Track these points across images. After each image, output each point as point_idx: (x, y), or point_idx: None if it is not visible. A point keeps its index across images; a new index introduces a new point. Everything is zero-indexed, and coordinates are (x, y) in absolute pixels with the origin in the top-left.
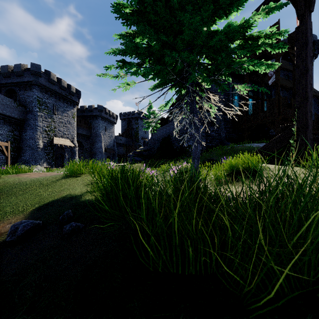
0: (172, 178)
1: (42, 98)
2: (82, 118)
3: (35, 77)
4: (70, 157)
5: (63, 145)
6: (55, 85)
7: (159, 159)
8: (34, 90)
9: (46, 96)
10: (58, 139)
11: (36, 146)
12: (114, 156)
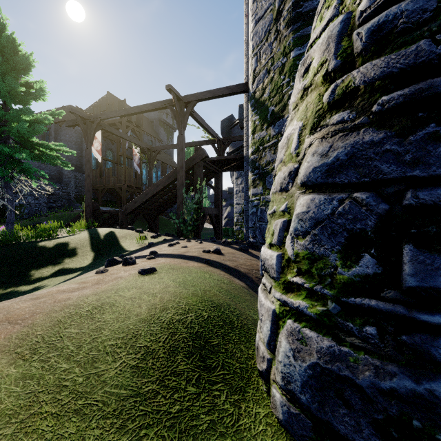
0: None
1: None
2: None
3: None
4: None
5: None
6: None
7: None
8: None
9: None
10: None
11: None
12: None
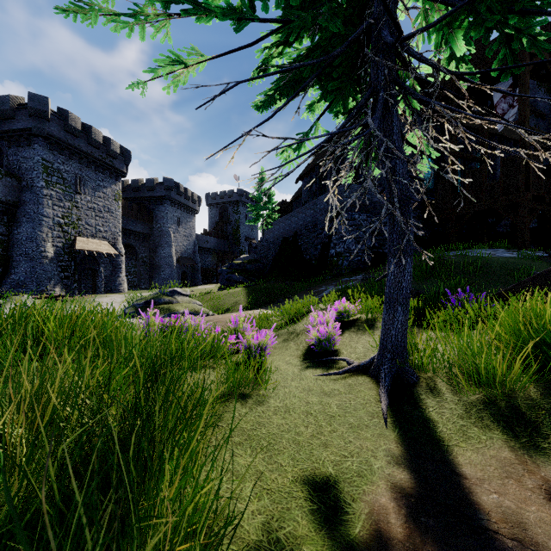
0: (315, 348)
1: (52, 162)
2: (135, 203)
3: (38, 120)
4: (109, 275)
5: (94, 252)
6: (79, 138)
7: (277, 280)
8: (35, 147)
9: (60, 159)
10: (84, 240)
11: (39, 254)
12: (195, 272)
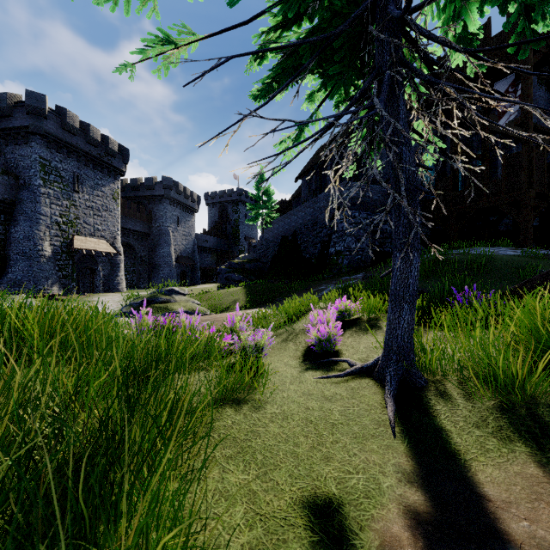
0: (315, 348)
1: (49, 160)
2: (134, 202)
3: (35, 118)
4: (107, 274)
5: (92, 251)
6: (77, 136)
7: (276, 279)
8: (33, 145)
9: (58, 157)
10: (82, 239)
11: (36, 253)
12: (194, 271)
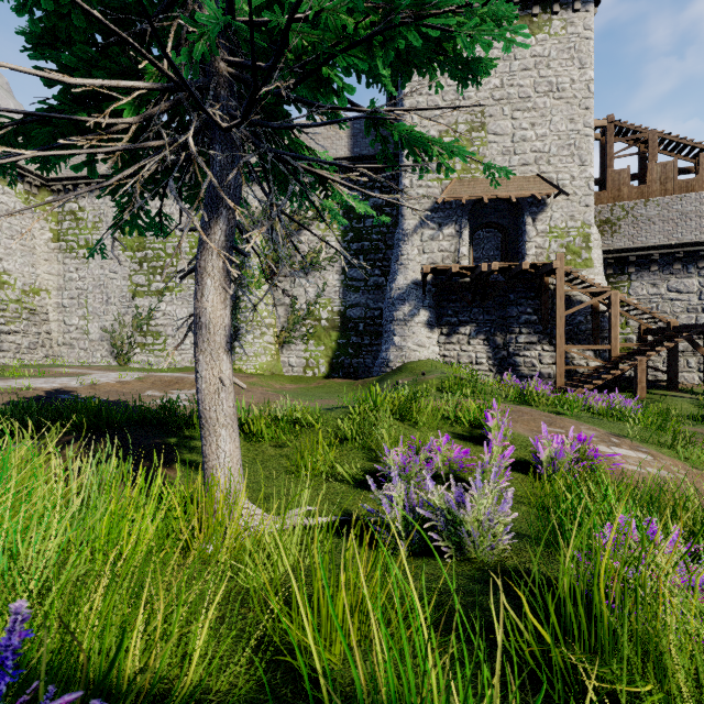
0: None
1: None
2: None
3: None
4: None
5: None
6: None
7: None
8: None
9: None
10: None
11: None
12: None
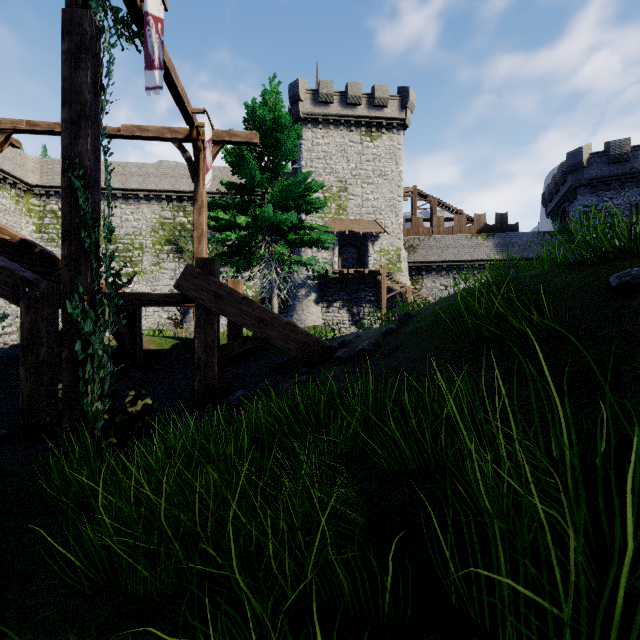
0: None
1: (595, 204)
2: None
3: (575, 173)
4: None
5: None
6: (632, 159)
7: None
8: (578, 198)
9: (606, 197)
10: None
11: None
12: None
